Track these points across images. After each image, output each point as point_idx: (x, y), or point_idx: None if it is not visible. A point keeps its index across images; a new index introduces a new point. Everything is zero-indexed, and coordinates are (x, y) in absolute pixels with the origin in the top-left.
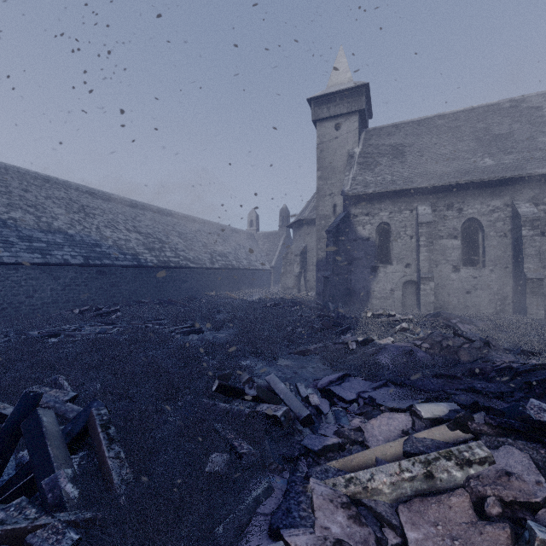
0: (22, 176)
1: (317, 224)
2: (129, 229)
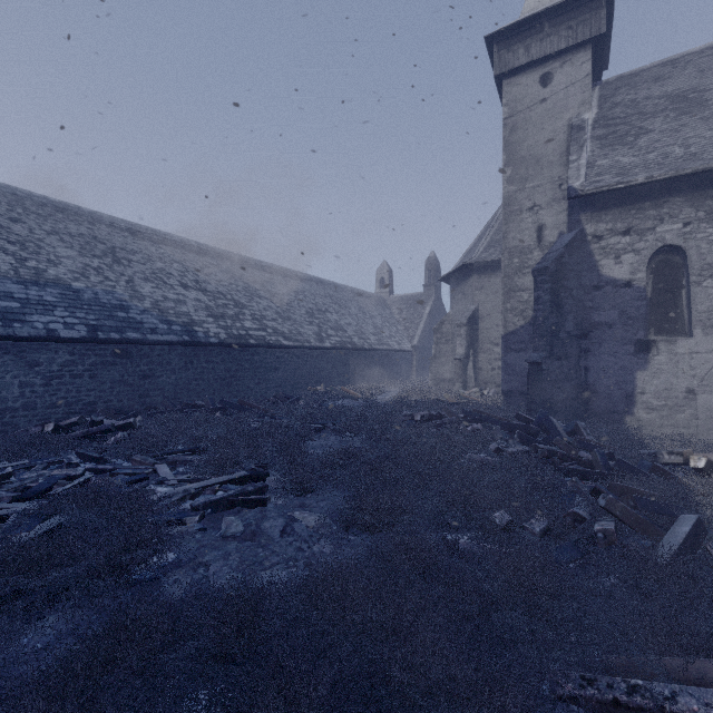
0: (18, 200)
1: (505, 266)
2: (186, 284)
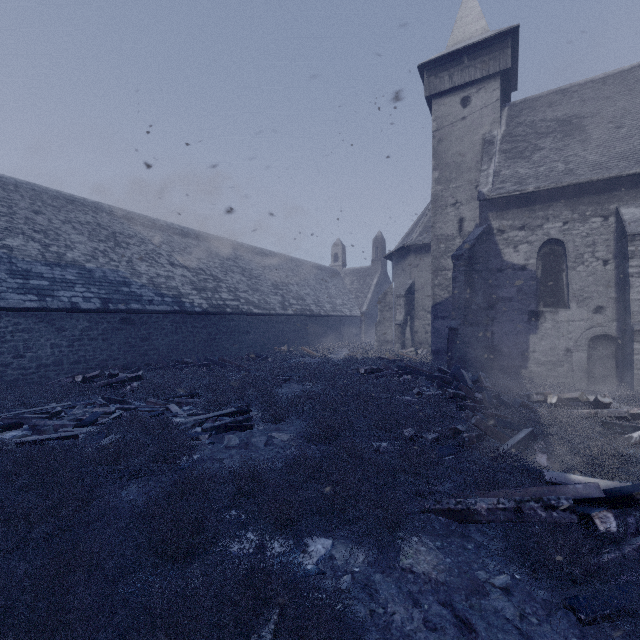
0: (37, 195)
1: (433, 250)
2: (174, 262)
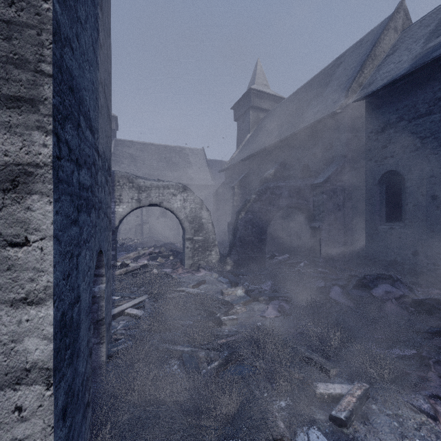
0: None
1: None
2: None
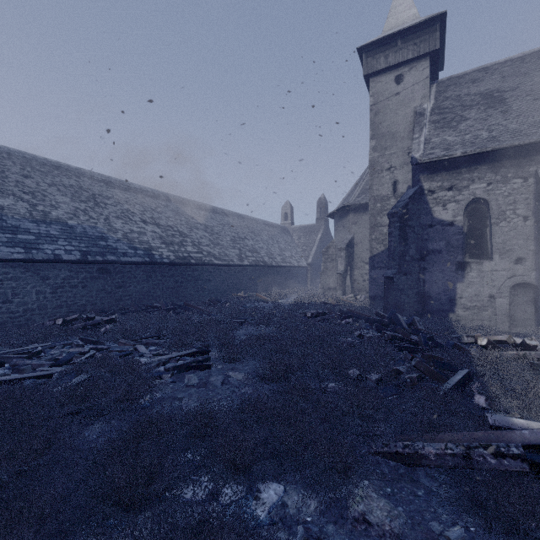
0: (27, 161)
1: (371, 208)
2: (145, 220)
